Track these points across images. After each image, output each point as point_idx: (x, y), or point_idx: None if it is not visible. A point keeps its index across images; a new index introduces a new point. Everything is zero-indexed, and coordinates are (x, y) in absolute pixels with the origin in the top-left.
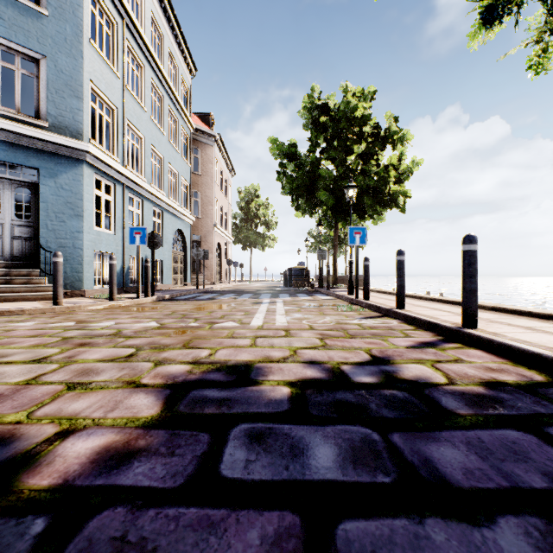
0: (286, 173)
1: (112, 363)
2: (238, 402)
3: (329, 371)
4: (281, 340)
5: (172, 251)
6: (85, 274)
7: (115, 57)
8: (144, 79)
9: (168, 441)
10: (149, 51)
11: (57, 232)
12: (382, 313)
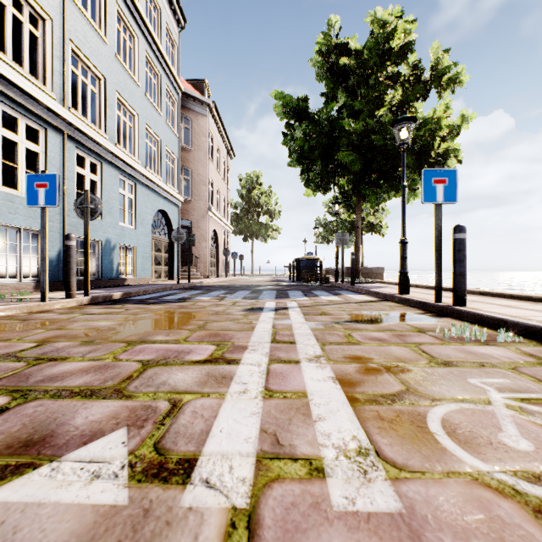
0: (294, 137)
1: None
2: None
3: None
4: None
5: (152, 237)
6: None
7: None
8: (105, 1)
9: None
10: None
11: None
12: None
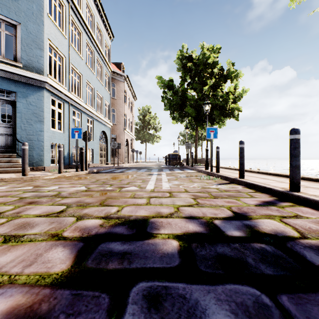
0: (167, 97)
1: (46, 218)
2: (137, 256)
3: (206, 225)
4: (167, 200)
5: (99, 144)
6: (44, 157)
7: (64, 26)
8: (82, 40)
9: (70, 305)
10: (84, 23)
11: (27, 131)
12: (229, 181)
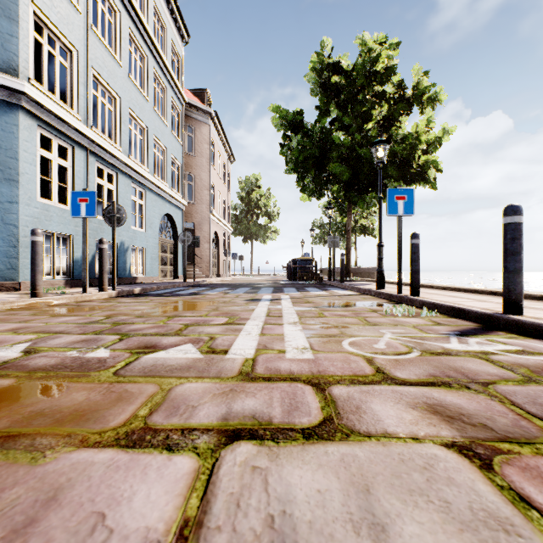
0: (290, 147)
1: None
2: None
3: None
4: (321, 479)
5: (159, 239)
6: (21, 260)
7: None
8: (119, 28)
9: None
10: None
11: None
12: (472, 320)
